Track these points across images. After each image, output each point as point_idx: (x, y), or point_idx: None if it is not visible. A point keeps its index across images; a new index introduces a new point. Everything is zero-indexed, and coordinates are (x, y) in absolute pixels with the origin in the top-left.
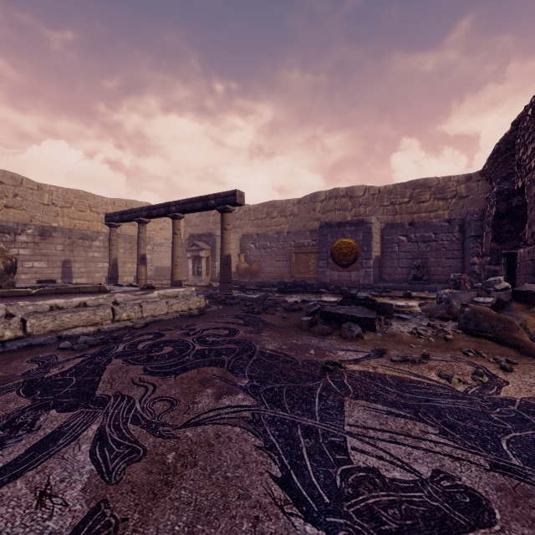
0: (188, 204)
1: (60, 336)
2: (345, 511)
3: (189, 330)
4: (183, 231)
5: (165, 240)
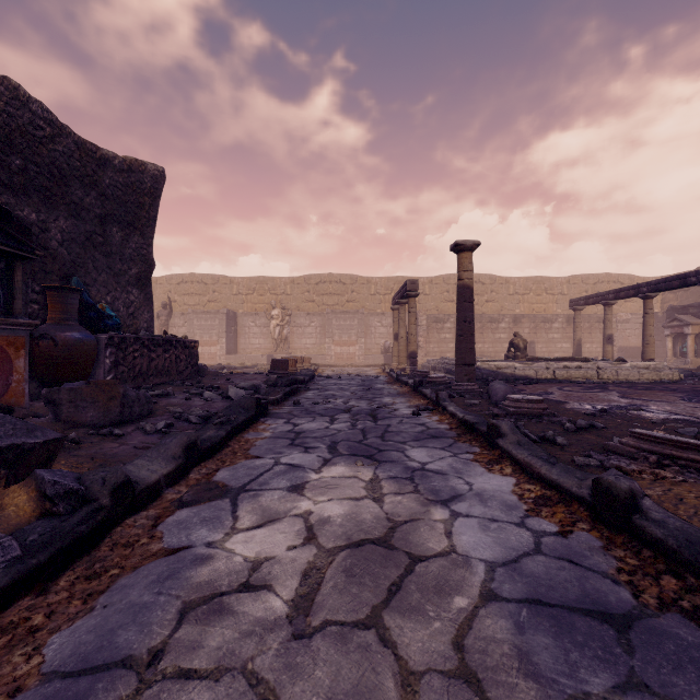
0: (661, 284)
1: (570, 381)
2: (697, 402)
3: (656, 385)
4: (659, 300)
5: (632, 315)
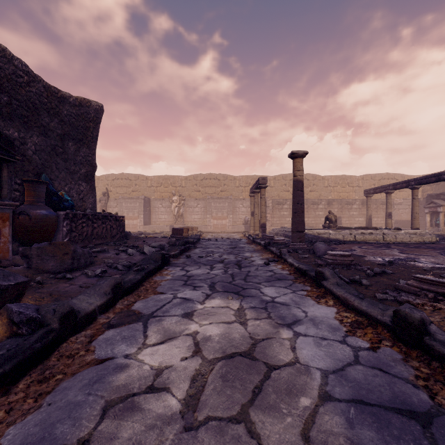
0: (424, 179)
1: (365, 242)
2: None
3: (422, 245)
4: (421, 190)
5: (404, 200)
